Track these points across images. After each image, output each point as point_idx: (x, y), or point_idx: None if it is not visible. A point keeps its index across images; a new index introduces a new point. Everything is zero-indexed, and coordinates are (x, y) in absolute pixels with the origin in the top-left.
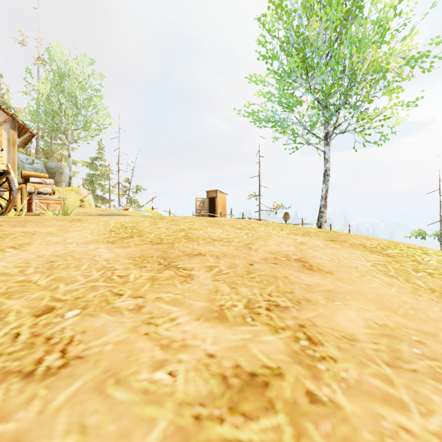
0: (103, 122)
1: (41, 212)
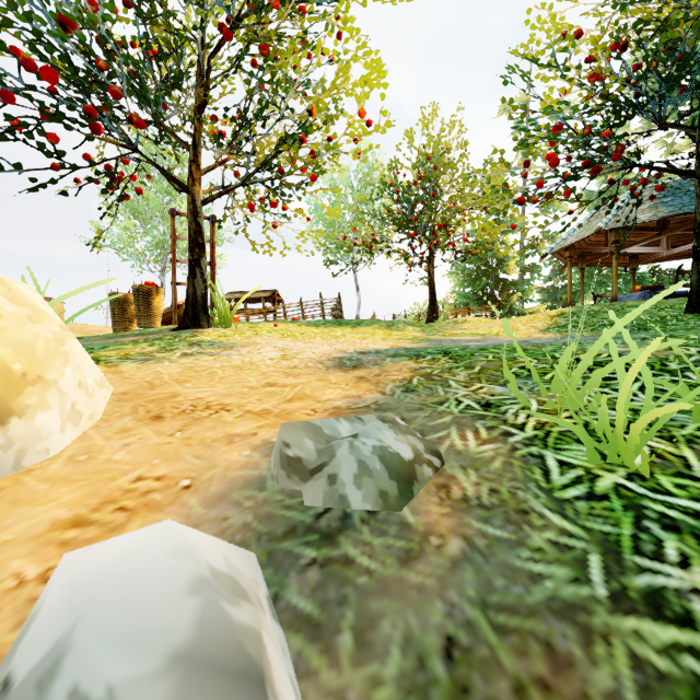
0: None
1: None
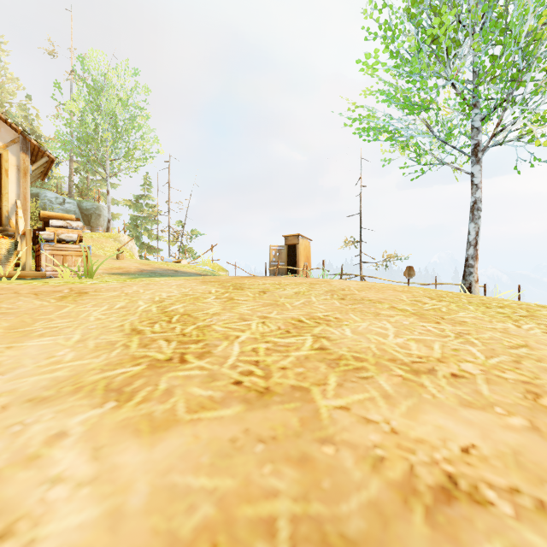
0: (149, 149)
1: (53, 268)
